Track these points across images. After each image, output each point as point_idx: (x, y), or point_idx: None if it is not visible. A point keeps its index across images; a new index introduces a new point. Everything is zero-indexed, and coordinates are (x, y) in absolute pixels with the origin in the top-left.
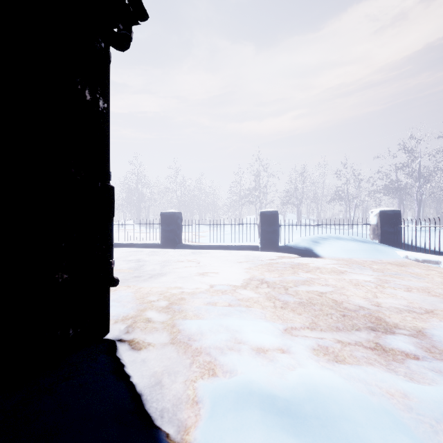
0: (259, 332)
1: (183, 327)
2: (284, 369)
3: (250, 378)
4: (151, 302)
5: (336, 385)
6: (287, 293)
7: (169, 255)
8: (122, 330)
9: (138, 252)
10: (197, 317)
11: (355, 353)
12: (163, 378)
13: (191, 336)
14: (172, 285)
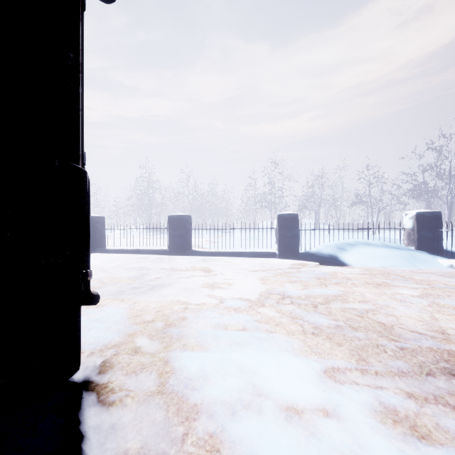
0: (287, 377)
1: (180, 365)
2: None
3: None
4: (145, 323)
5: None
6: (317, 312)
7: (177, 262)
8: (96, 367)
9: (143, 259)
10: (201, 347)
11: (444, 422)
12: None
13: (189, 381)
14: (175, 299)
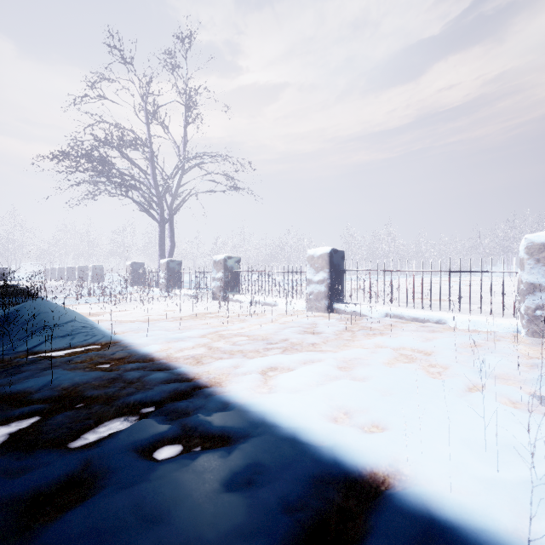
0: None
1: None
2: None
3: None
4: None
5: None
6: None
7: None
8: None
9: None
10: None
11: None
12: None
13: None
14: None
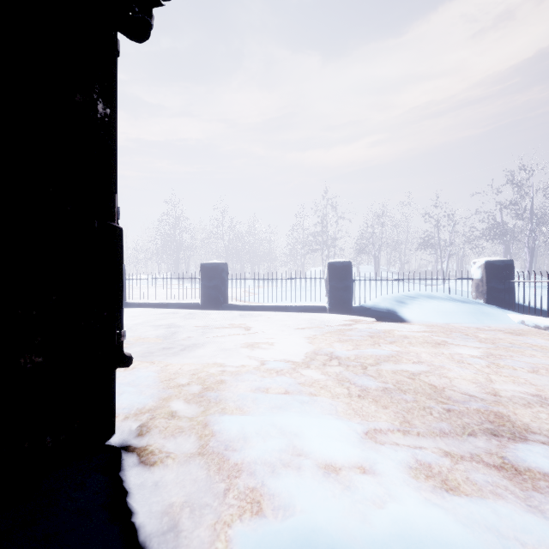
0: (328, 438)
1: (219, 428)
2: (367, 504)
3: (314, 525)
4: (180, 387)
5: (453, 541)
6: (366, 374)
7: (211, 318)
8: (132, 431)
9: (171, 315)
10: (240, 411)
11: (473, 476)
12: (182, 517)
13: (229, 443)
14: (210, 361)
